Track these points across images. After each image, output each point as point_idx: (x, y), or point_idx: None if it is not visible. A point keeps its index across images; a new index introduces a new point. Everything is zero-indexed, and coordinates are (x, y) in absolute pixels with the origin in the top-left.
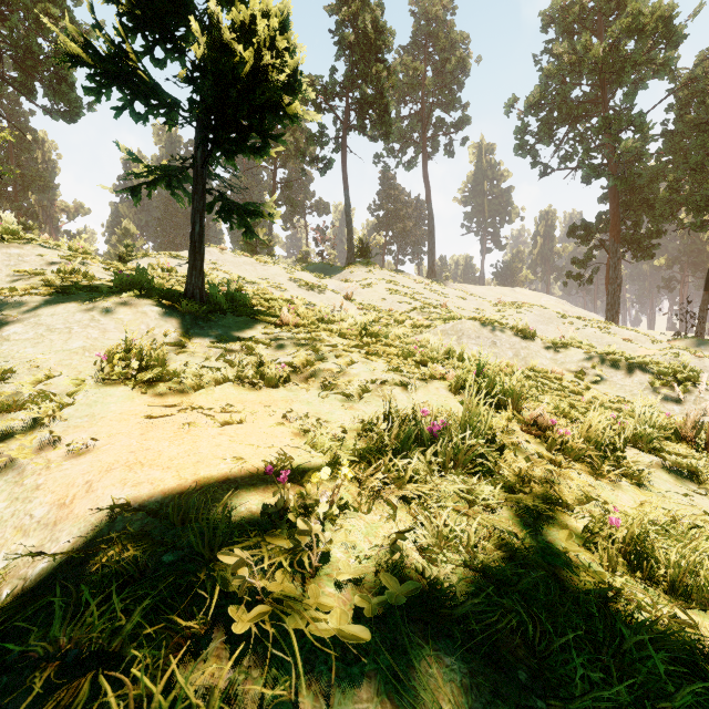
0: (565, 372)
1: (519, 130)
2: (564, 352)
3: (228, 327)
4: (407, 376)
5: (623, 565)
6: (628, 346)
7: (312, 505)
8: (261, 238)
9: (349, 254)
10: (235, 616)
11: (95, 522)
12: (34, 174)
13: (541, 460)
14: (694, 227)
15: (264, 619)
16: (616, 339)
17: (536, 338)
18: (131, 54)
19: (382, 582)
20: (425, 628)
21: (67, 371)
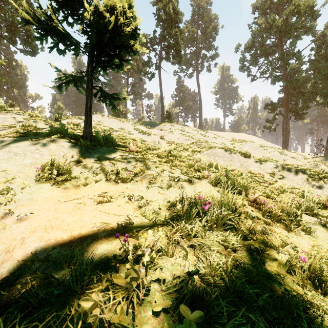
0: (265, 173)
1: (241, 59)
2: (264, 164)
3: (103, 152)
4: (190, 177)
5: (310, 284)
6: (293, 160)
7: (142, 254)
8: (121, 110)
9: (162, 117)
10: None
11: (22, 263)
12: (16, 80)
13: (259, 221)
14: (323, 104)
15: None
16: (287, 157)
17: (251, 157)
18: (56, 20)
19: (181, 309)
20: None
21: (21, 175)
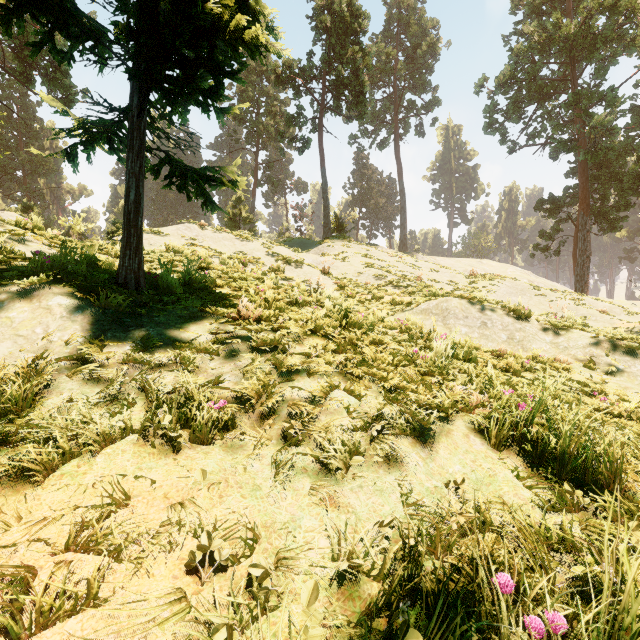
0: (570, 359)
1: (488, 109)
2: (565, 335)
3: (166, 325)
4: (419, 418)
5: None
6: (605, 318)
7: None
8: (244, 215)
9: (326, 229)
10: None
11: None
12: (40, 159)
13: None
14: None
15: None
16: (591, 311)
17: (531, 318)
18: None
19: None
20: None
21: None
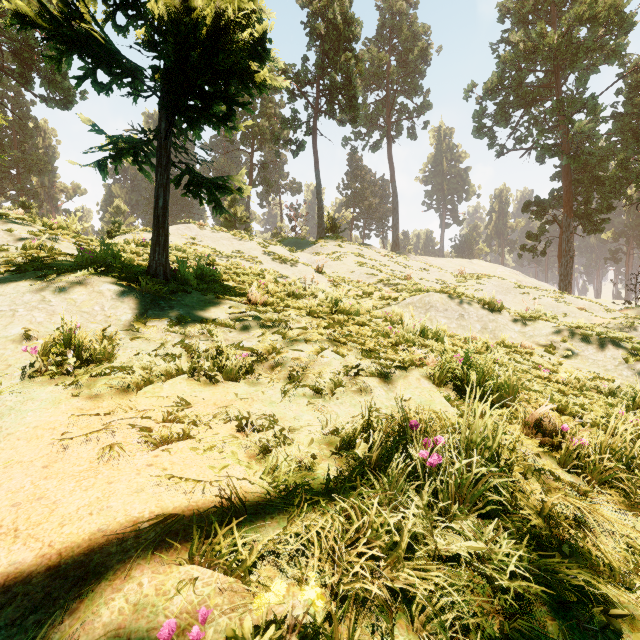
0: (534, 346)
1: (477, 113)
2: (532, 325)
3: (191, 306)
4: (384, 365)
5: None
6: (583, 315)
7: None
8: (240, 215)
9: (320, 229)
10: None
11: None
12: (35, 158)
13: (557, 483)
14: None
15: None
16: (571, 308)
17: (503, 311)
18: (86, 16)
19: None
20: None
21: None
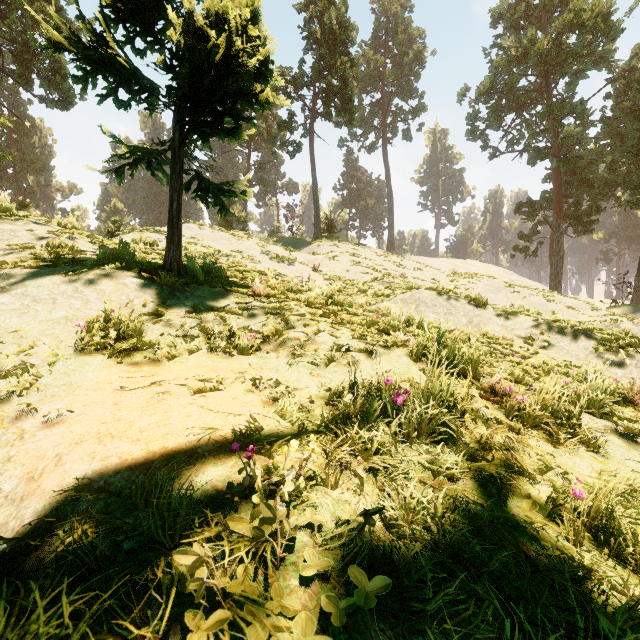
0: (515, 338)
1: (470, 116)
2: (514, 320)
3: (203, 297)
4: (370, 344)
5: (589, 539)
6: (571, 313)
7: (279, 482)
8: (237, 215)
9: (316, 229)
10: (190, 628)
11: (60, 499)
12: (32, 157)
13: (500, 426)
14: (630, 204)
15: (223, 627)
16: (559, 306)
17: (488, 306)
18: (112, 43)
19: (351, 574)
20: (396, 624)
21: (49, 340)
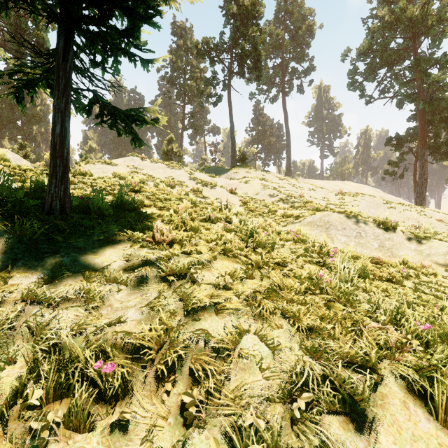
0: (433, 265)
1: (350, 72)
2: (427, 244)
3: (82, 250)
4: (349, 387)
5: None
6: (442, 225)
7: None
8: (175, 150)
9: (233, 160)
10: None
11: None
12: (33, 112)
13: None
14: None
15: None
16: (431, 220)
17: (397, 229)
18: None
19: None
20: None
21: None
